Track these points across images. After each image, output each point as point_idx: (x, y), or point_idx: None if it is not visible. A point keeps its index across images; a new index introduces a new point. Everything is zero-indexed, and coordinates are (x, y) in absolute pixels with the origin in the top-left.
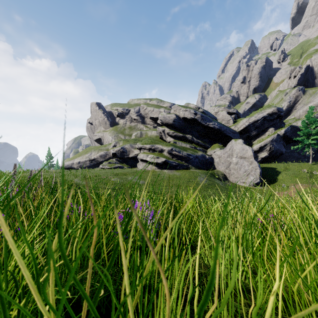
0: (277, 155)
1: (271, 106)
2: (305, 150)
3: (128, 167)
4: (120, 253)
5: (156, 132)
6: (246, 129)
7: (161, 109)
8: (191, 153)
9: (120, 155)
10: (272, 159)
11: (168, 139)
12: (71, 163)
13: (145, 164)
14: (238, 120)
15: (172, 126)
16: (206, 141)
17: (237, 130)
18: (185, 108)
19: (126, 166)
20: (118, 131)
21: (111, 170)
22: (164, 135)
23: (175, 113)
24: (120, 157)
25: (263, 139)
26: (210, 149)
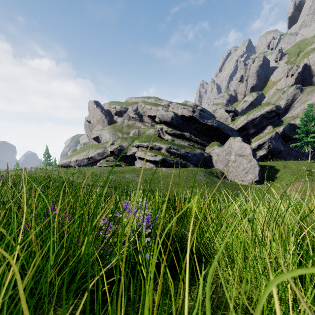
0: (275, 153)
1: (269, 104)
2: (304, 148)
3: (126, 165)
4: (103, 279)
5: (154, 130)
6: (244, 127)
7: (159, 107)
8: (189, 151)
9: (118, 153)
10: (270, 157)
11: (166, 137)
12: (69, 161)
13: (143, 162)
14: (236, 118)
15: (170, 124)
16: (204, 139)
17: (236, 128)
18: (183, 105)
19: (124, 164)
20: (115, 130)
21: (108, 168)
22: (162, 133)
23: (173, 110)
24: (118, 155)
25: (261, 137)
26: (209, 147)
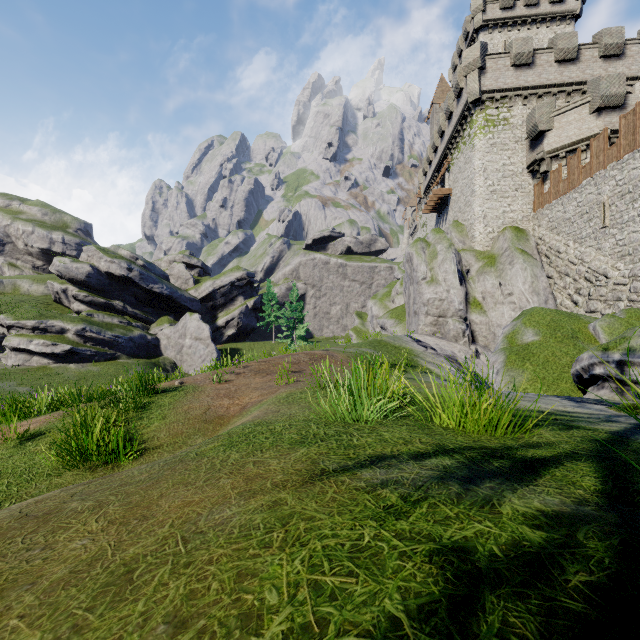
0: (249, 331)
1: (241, 269)
2: (270, 327)
3: None
4: None
5: (43, 284)
6: (211, 296)
7: (56, 232)
8: (120, 333)
9: None
10: (244, 336)
11: (75, 307)
12: None
13: (24, 356)
14: (202, 280)
15: (84, 285)
16: (150, 312)
17: (198, 297)
18: (111, 257)
19: None
20: None
21: None
22: (67, 299)
23: (90, 260)
24: None
25: (231, 312)
26: (156, 325)
